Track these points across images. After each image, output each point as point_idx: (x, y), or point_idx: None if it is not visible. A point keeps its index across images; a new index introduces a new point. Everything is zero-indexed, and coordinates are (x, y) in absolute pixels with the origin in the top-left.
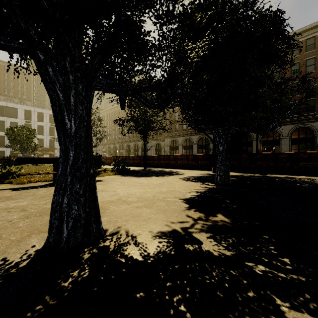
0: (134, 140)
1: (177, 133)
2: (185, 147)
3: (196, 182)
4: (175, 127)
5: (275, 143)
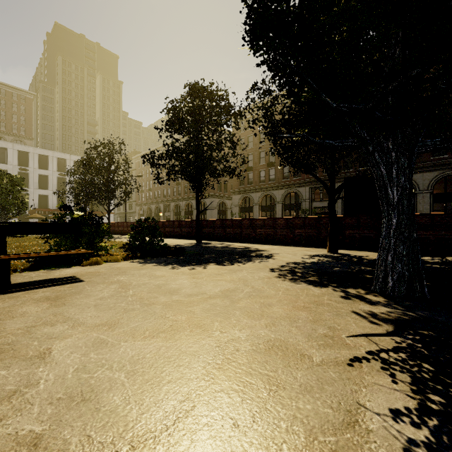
0: (187, 197)
1: (251, 187)
2: (264, 207)
3: (321, 285)
4: (248, 178)
5: None
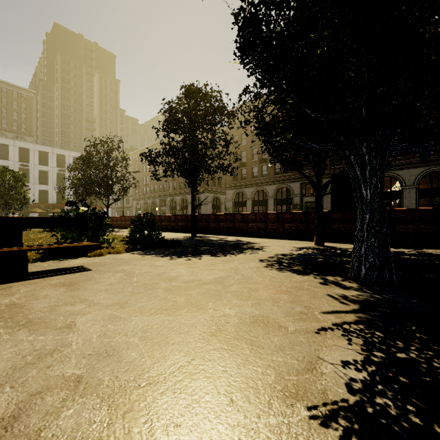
0: (182, 192)
1: (245, 182)
2: (256, 202)
3: (303, 273)
4: (242, 174)
5: (393, 196)
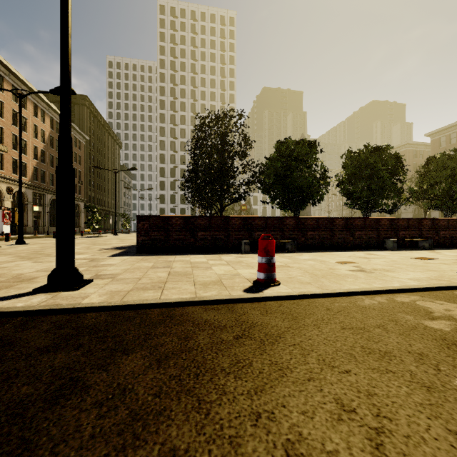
0: None
1: None
2: None
3: None
4: None
5: None
